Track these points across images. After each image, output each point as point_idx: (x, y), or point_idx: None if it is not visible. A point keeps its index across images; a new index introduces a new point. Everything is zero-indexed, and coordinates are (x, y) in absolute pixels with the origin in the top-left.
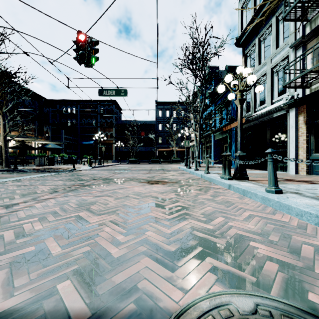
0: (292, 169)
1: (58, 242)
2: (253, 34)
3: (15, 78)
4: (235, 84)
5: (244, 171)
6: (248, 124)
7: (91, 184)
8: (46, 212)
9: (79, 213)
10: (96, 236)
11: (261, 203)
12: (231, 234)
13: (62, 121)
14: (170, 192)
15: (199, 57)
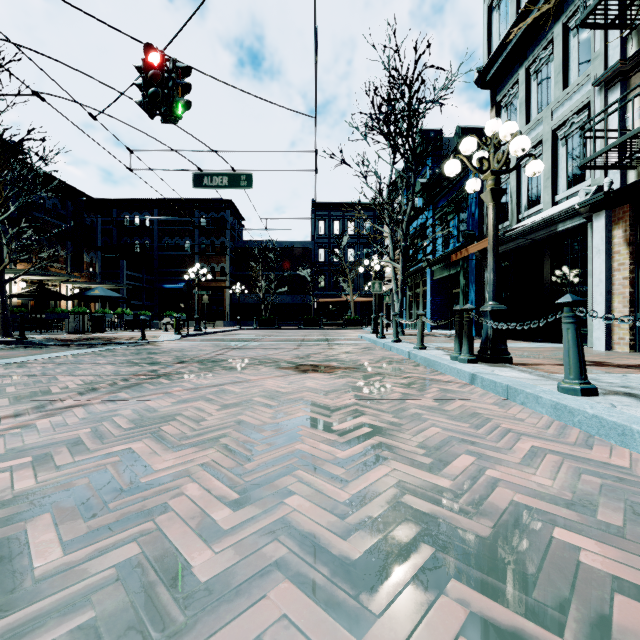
0: (599, 339)
1: (61, 531)
2: (515, 60)
3: (21, 150)
4: (482, 158)
5: (503, 344)
6: (503, 247)
7: (173, 373)
8: (56, 440)
9: (134, 443)
10: (163, 510)
11: (551, 417)
12: (499, 503)
13: (123, 243)
14: (344, 390)
15: (402, 108)
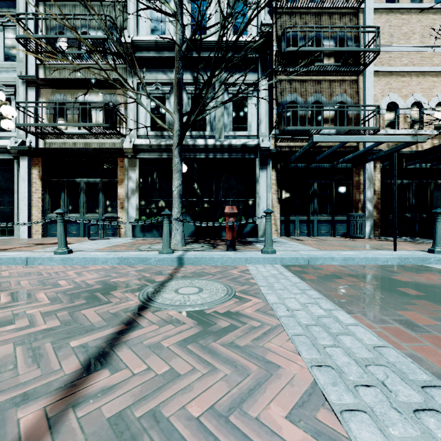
0: (24, 232)
1: None
2: None
3: None
4: None
5: None
6: None
7: None
8: None
9: None
10: None
11: (60, 265)
12: (93, 283)
13: None
14: None
15: None
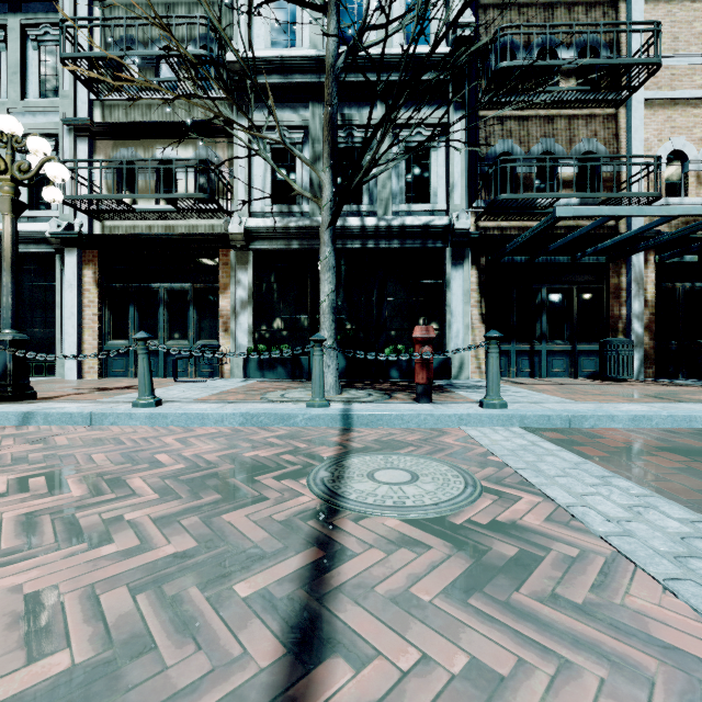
0: (71, 370)
1: None
2: None
3: None
4: None
5: (27, 378)
6: None
7: None
8: None
9: None
10: (44, 594)
11: (146, 426)
12: (215, 459)
13: None
14: None
15: None
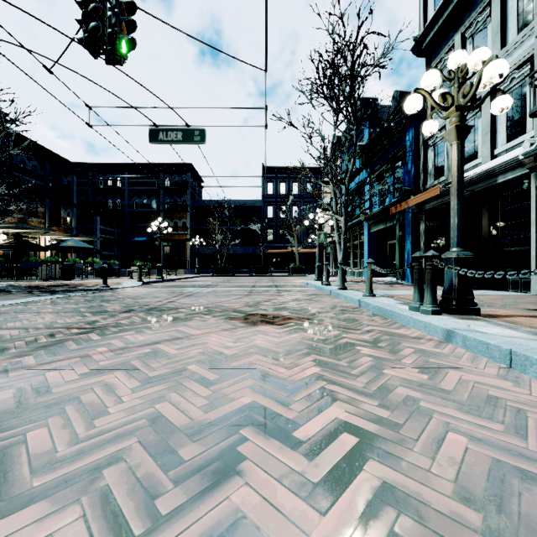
0: None
1: None
2: (450, 27)
3: None
4: (445, 93)
5: (470, 294)
6: (440, 200)
7: (112, 325)
8: None
9: None
10: None
11: None
12: None
13: (98, 202)
14: (301, 351)
15: (345, 73)
